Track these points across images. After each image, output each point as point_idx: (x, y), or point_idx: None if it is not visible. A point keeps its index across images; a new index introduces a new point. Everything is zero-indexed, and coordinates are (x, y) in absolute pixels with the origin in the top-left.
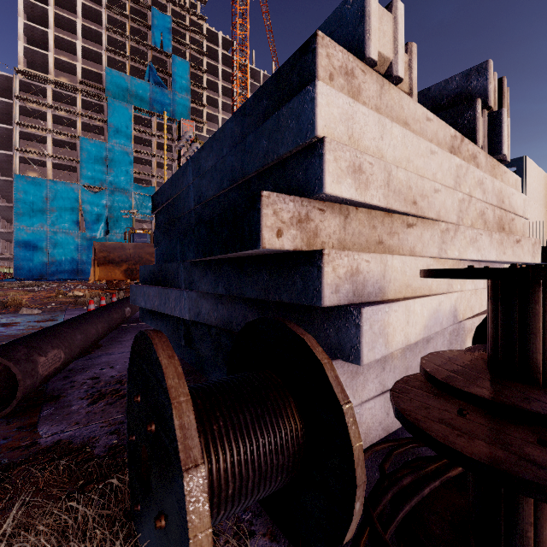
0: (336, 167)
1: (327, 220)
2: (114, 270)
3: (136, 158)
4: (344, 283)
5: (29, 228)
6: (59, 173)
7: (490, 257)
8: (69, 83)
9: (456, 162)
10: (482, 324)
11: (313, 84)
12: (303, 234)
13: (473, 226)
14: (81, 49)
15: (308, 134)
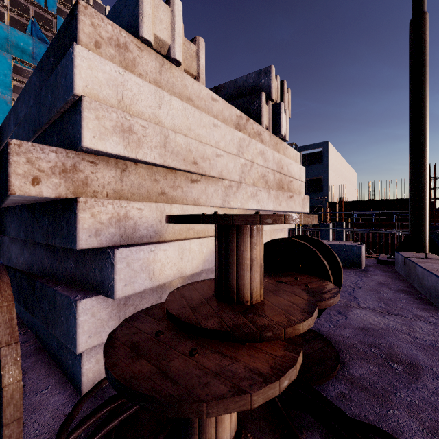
0: (98, 124)
1: (101, 171)
2: None
3: None
4: (108, 227)
5: None
6: None
7: (268, 207)
8: None
9: (239, 136)
10: None
11: (72, 46)
12: (69, 183)
13: (255, 185)
14: None
15: (70, 92)
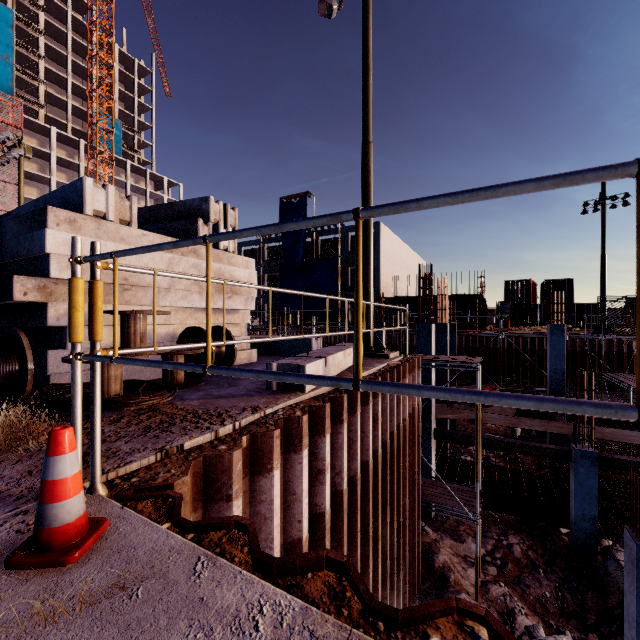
0: (59, 266)
1: (60, 288)
2: None
3: None
4: (65, 316)
5: None
6: None
7: (201, 306)
8: None
9: (169, 256)
10: (178, 339)
11: (45, 229)
12: (43, 294)
13: (187, 289)
14: None
15: (44, 250)
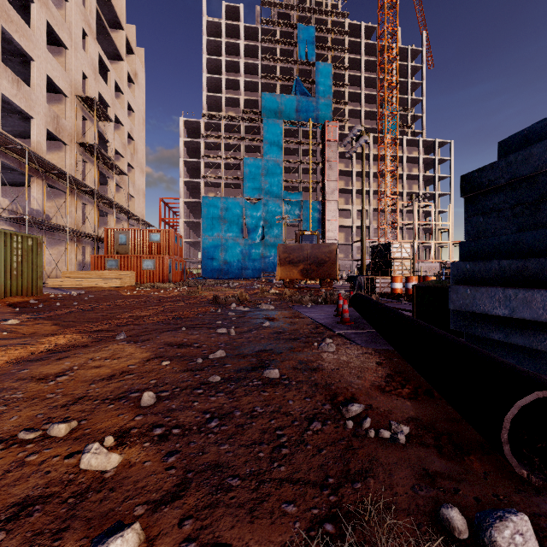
0: None
1: None
2: (292, 270)
3: (285, 168)
4: None
5: (210, 237)
6: (228, 191)
7: None
8: (235, 115)
9: None
10: None
11: None
12: None
13: None
14: (243, 83)
15: None
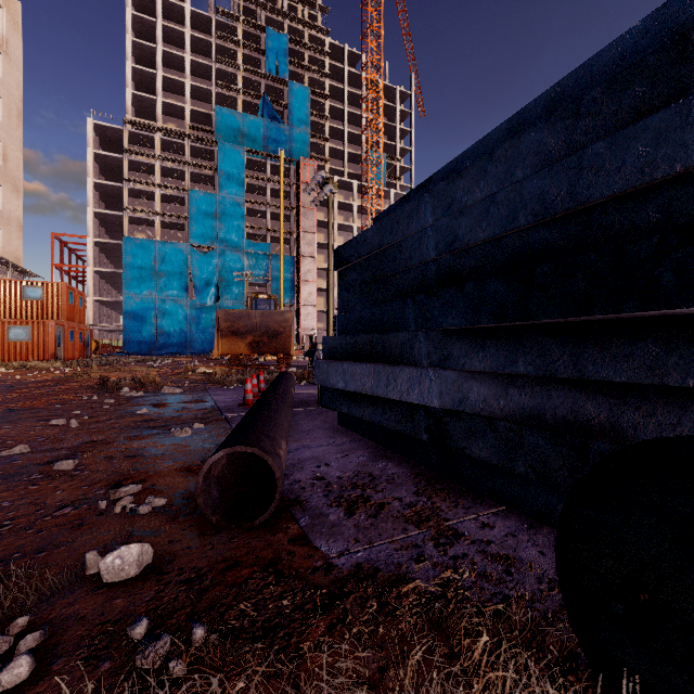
0: None
1: None
2: (237, 343)
3: (248, 210)
4: None
5: (138, 296)
6: (167, 233)
7: None
8: (177, 129)
9: None
10: None
11: None
12: None
13: None
14: (189, 88)
15: None
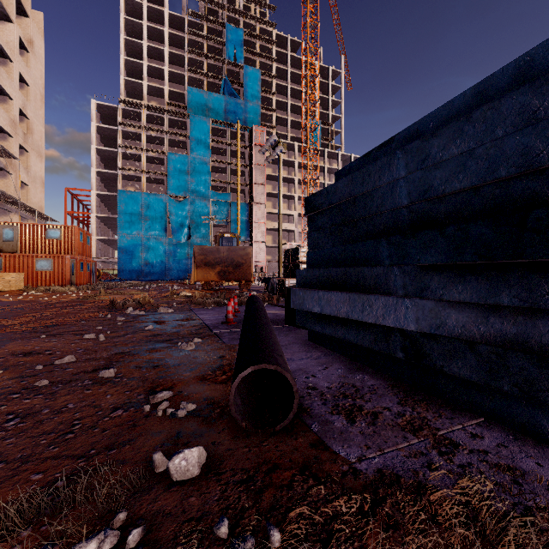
0: None
1: None
2: (209, 272)
3: (213, 167)
4: None
5: (129, 236)
6: (150, 186)
7: None
8: (158, 105)
9: None
10: None
11: None
12: None
13: None
14: (167, 73)
15: None
